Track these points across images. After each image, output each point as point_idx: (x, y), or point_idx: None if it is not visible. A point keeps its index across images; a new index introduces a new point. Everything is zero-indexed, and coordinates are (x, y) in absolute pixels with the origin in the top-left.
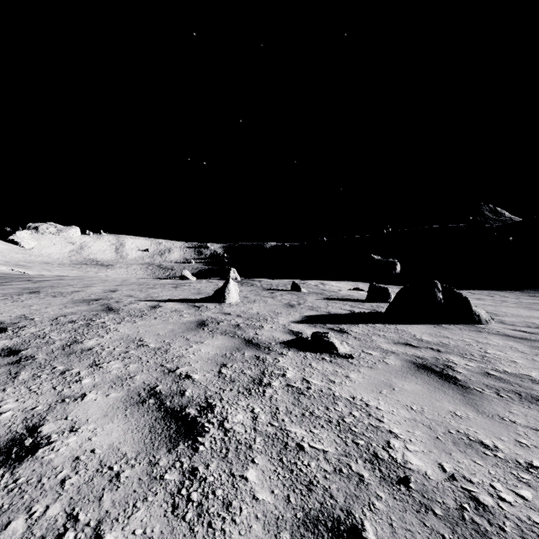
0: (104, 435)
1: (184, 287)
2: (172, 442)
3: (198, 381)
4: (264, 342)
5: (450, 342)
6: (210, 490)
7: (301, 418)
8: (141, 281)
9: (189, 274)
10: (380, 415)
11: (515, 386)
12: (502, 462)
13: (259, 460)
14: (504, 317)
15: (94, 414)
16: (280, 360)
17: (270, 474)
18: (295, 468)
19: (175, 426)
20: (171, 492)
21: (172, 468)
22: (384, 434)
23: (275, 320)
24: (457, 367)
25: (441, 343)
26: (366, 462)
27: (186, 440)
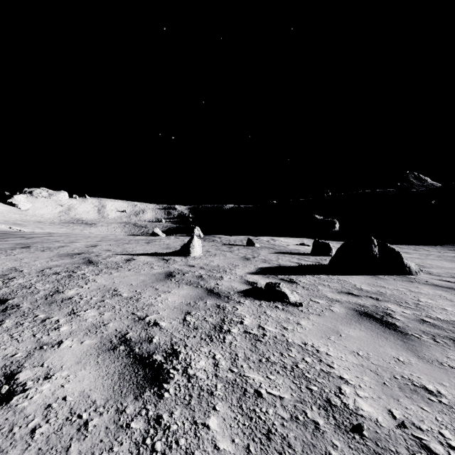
0: (76, 382)
1: (155, 243)
2: (139, 389)
3: (165, 328)
4: (224, 291)
5: (387, 291)
6: (174, 439)
7: (259, 364)
8: (119, 237)
9: (160, 232)
10: (330, 361)
11: (449, 333)
12: (447, 408)
13: (220, 407)
14: (431, 268)
15: (69, 361)
16: (238, 308)
17: (231, 422)
18: (254, 415)
19: (142, 373)
20: (136, 441)
21: (138, 416)
22: (335, 380)
23: (233, 271)
24: (395, 314)
25: (379, 292)
26: (320, 409)
27: (152, 387)
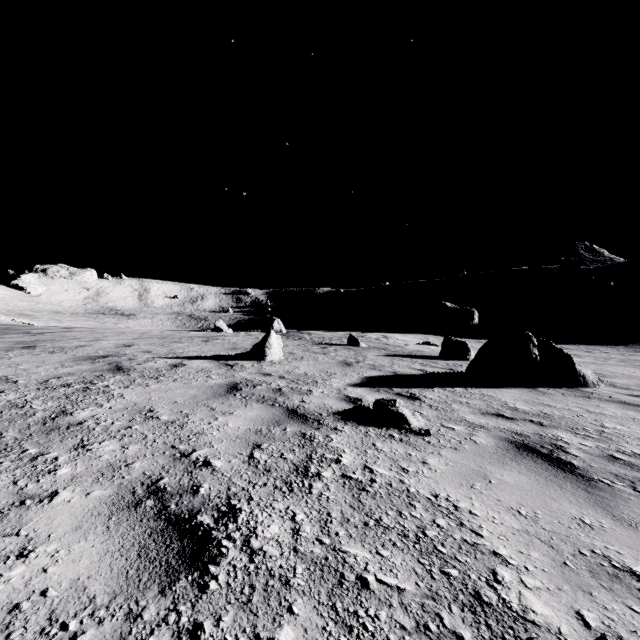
0: (67, 563)
1: (217, 341)
2: (169, 575)
3: (220, 470)
4: (313, 412)
5: (554, 412)
6: None
7: (364, 531)
8: (165, 334)
9: (224, 326)
10: (476, 525)
11: None
12: None
13: (300, 607)
14: (614, 378)
15: (62, 526)
16: (334, 439)
17: (317, 636)
18: (355, 623)
19: (178, 546)
20: None
21: (161, 625)
22: (486, 558)
23: (328, 383)
24: (570, 448)
25: (542, 413)
26: (465, 611)
27: (191, 571)
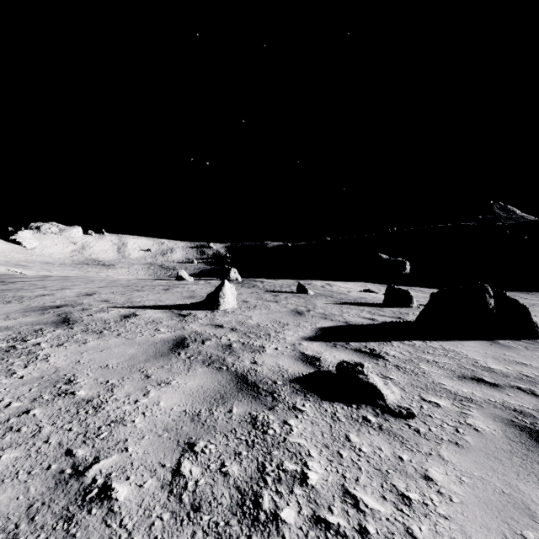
0: None
1: (177, 289)
2: None
3: (119, 510)
4: (266, 379)
5: (535, 373)
6: None
7: None
8: (131, 282)
9: (186, 275)
10: None
11: None
12: None
13: None
14: None
15: None
16: (294, 428)
17: None
18: None
19: None
20: None
21: None
22: None
23: (281, 336)
24: None
25: (524, 375)
26: None
27: None
